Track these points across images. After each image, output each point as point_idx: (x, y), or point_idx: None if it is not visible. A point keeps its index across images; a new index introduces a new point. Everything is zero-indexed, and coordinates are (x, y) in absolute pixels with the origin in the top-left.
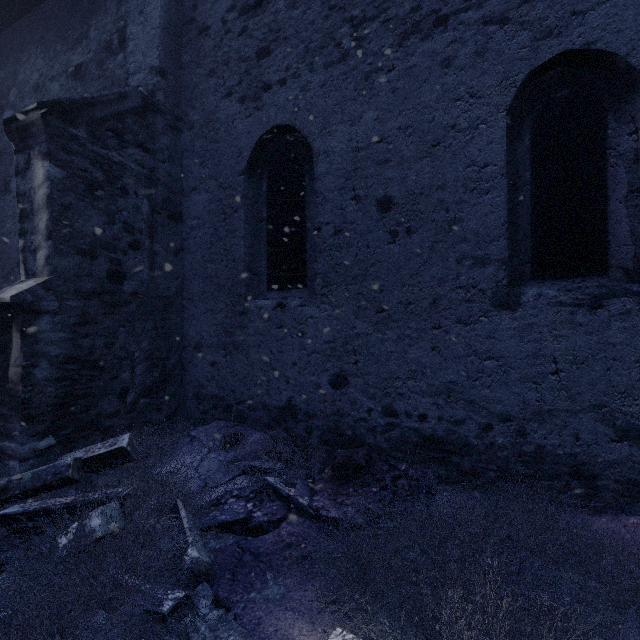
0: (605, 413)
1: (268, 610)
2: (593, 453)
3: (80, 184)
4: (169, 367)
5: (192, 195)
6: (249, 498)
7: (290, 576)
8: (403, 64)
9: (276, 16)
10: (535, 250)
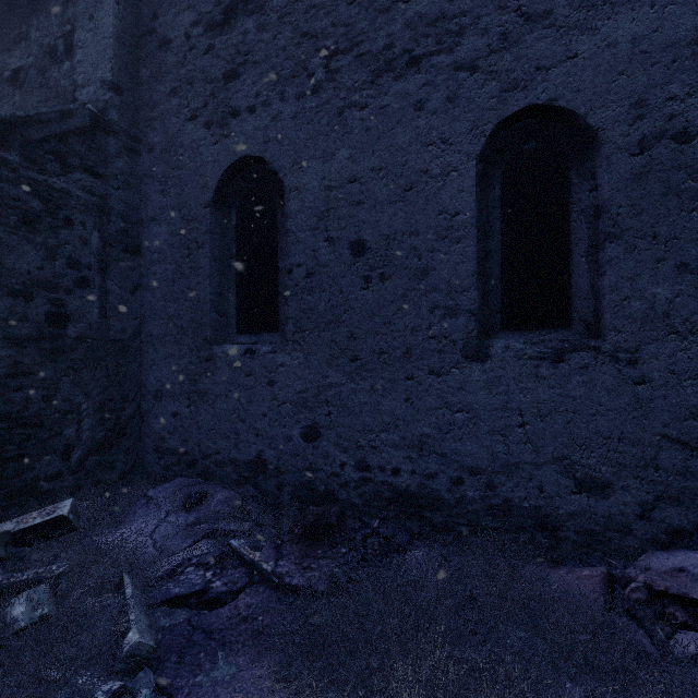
0: (566, 465)
1: (215, 694)
2: (556, 505)
3: (11, 215)
4: (124, 419)
5: (152, 226)
6: (209, 566)
7: (243, 653)
8: (376, 102)
9: (245, 37)
10: (505, 301)
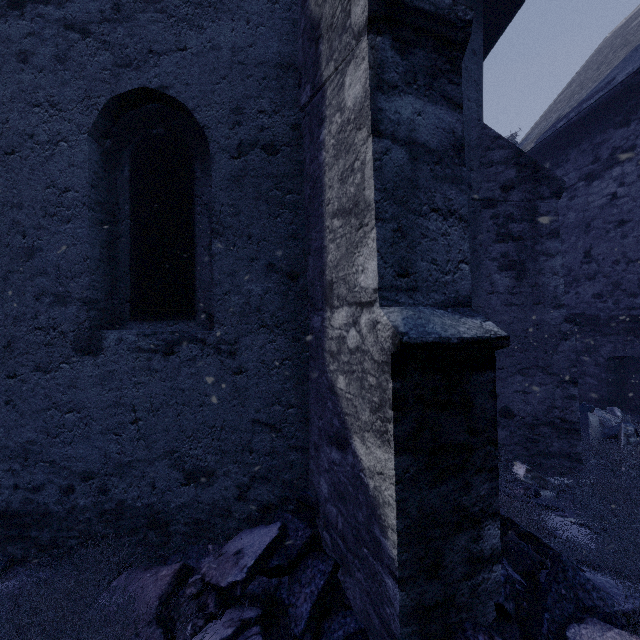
0: (177, 458)
1: None
2: (167, 500)
3: None
4: None
5: None
6: None
7: None
8: None
9: None
10: (134, 289)
